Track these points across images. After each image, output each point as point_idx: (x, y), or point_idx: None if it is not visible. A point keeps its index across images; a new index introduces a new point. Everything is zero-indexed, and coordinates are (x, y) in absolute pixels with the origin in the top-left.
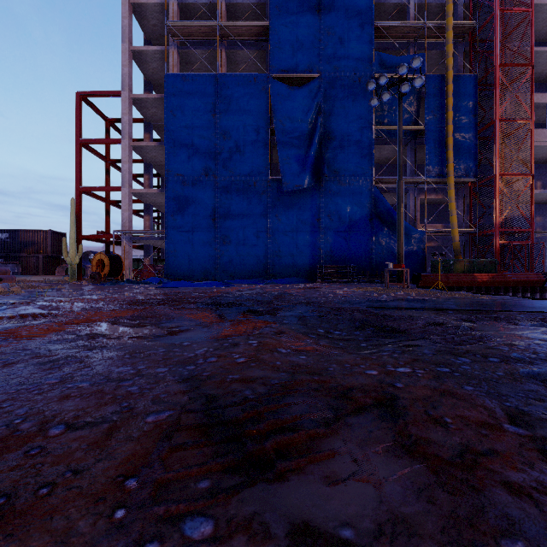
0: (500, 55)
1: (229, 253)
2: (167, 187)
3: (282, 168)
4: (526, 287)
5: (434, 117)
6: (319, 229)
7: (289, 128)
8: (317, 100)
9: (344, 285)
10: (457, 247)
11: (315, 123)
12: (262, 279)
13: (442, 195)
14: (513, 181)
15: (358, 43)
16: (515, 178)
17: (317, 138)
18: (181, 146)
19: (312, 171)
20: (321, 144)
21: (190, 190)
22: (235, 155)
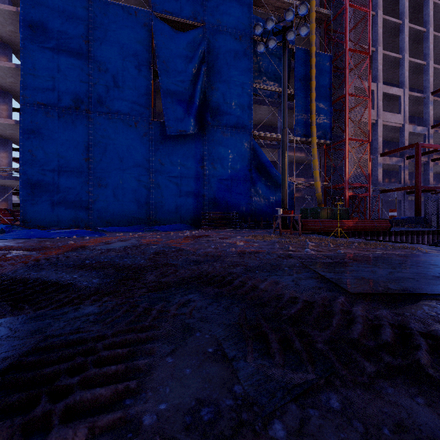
0: (349, 41)
1: (105, 197)
2: (24, 116)
3: (165, 111)
4: (379, 231)
5: (301, 84)
6: (203, 176)
7: (173, 71)
8: (201, 48)
9: (232, 232)
10: (320, 197)
11: (199, 71)
12: (144, 225)
13: (304, 153)
14: (357, 145)
15: (239, 3)
16: (359, 143)
17: (201, 85)
18: (43, 70)
19: (196, 118)
20: (205, 92)
21: (55, 122)
22: (113, 90)
